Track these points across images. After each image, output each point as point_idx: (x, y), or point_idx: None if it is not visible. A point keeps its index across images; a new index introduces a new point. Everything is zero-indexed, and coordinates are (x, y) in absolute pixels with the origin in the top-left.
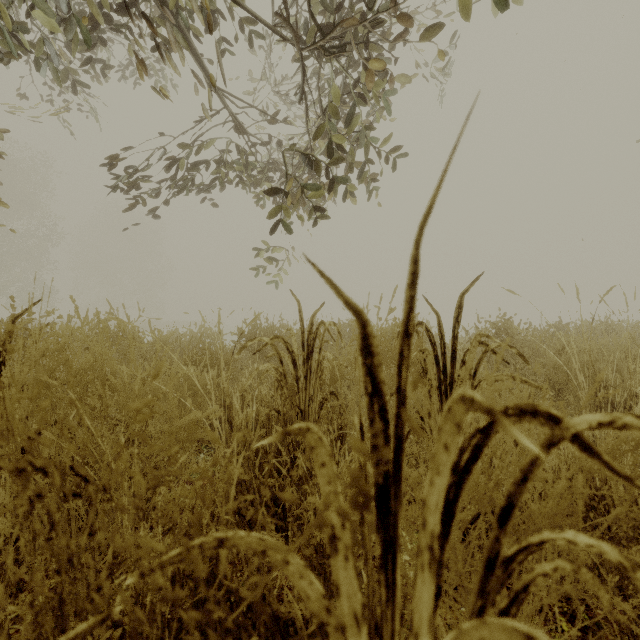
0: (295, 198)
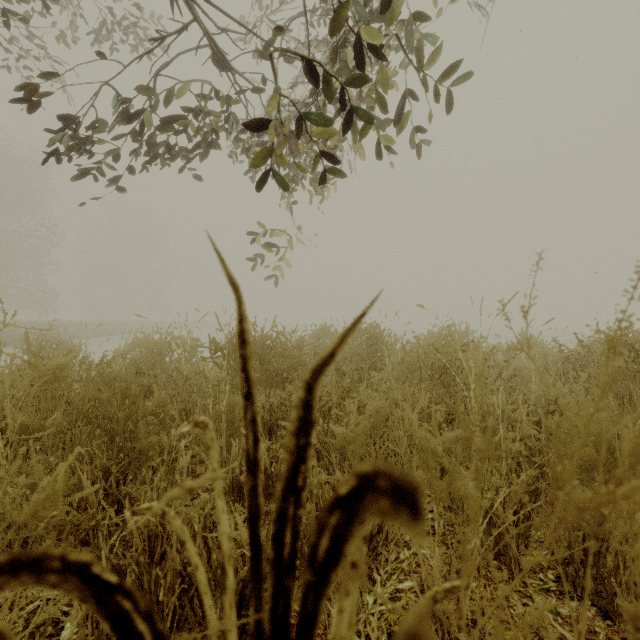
0: (292, 140)
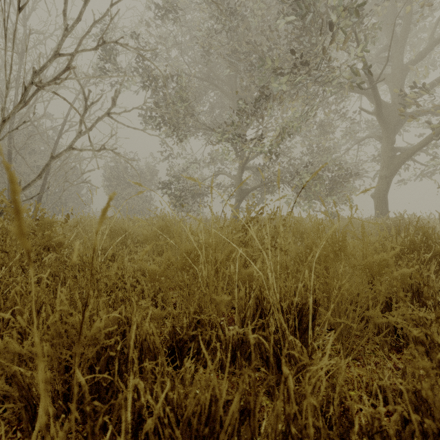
0: None
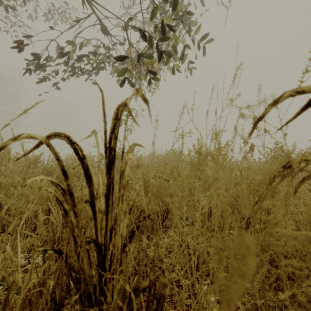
0: (135, 65)
